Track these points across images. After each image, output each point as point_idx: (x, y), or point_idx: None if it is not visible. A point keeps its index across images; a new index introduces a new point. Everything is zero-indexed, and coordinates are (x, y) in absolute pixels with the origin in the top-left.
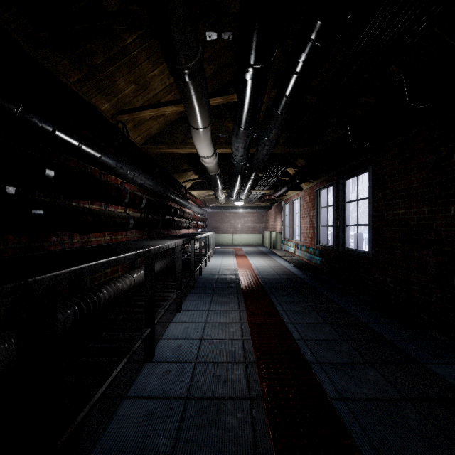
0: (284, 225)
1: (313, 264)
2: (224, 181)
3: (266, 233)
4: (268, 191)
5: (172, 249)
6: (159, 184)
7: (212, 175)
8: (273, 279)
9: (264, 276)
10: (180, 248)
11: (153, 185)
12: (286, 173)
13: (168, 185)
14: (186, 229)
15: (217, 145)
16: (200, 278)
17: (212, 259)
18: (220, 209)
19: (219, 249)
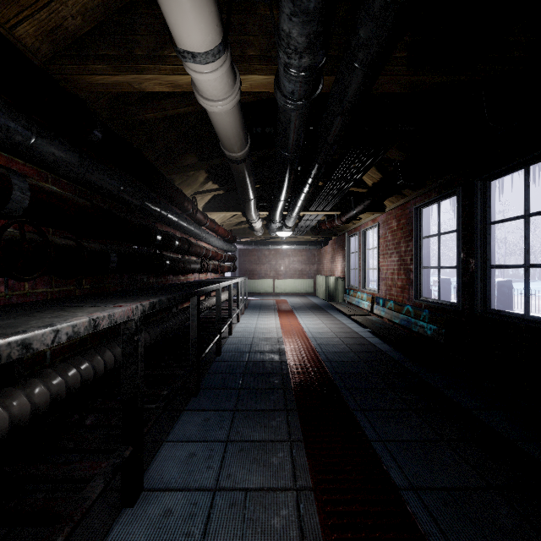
0: (347, 267)
1: (407, 331)
2: (260, 197)
3: (320, 278)
4: (326, 217)
5: (167, 308)
6: (109, 172)
7: (234, 161)
8: (348, 364)
9: (329, 355)
10: (131, 328)
11: (80, 167)
12: (360, 184)
13: (152, 190)
14: (201, 274)
15: (240, 63)
16: (216, 361)
17: (244, 318)
18: (256, 245)
19: (254, 300)
